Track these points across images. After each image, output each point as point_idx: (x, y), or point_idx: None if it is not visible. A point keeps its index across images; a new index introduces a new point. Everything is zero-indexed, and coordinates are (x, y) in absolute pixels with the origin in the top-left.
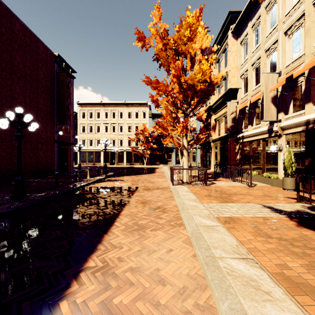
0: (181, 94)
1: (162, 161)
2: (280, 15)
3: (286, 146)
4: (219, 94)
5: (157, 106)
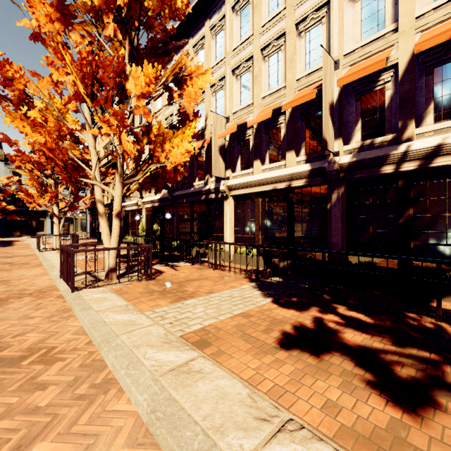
0: (50, 165)
1: (27, 230)
2: (143, 119)
3: (146, 216)
4: (108, 157)
5: (19, 167)
